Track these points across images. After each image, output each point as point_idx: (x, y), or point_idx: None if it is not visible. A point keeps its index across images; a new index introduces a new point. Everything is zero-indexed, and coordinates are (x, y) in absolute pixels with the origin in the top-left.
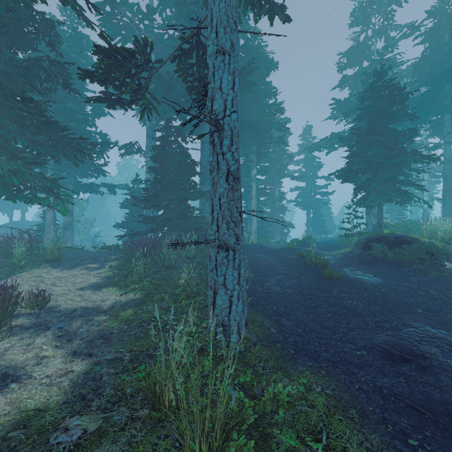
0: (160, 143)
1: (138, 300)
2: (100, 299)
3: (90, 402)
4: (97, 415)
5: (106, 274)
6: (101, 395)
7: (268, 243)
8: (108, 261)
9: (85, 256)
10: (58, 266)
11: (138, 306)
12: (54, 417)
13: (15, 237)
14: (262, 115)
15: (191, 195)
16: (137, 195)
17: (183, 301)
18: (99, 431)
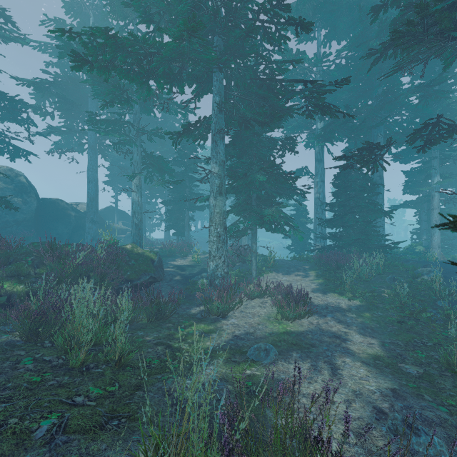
0: (342, 172)
1: (364, 306)
2: (335, 301)
3: (403, 360)
4: (415, 366)
5: (317, 281)
6: (406, 358)
7: (454, 259)
8: (307, 270)
9: (285, 264)
10: (278, 272)
11: (368, 310)
12: (390, 361)
13: (243, 249)
14: (449, 115)
15: (373, 215)
16: (302, 211)
17: (423, 314)
18: (426, 373)
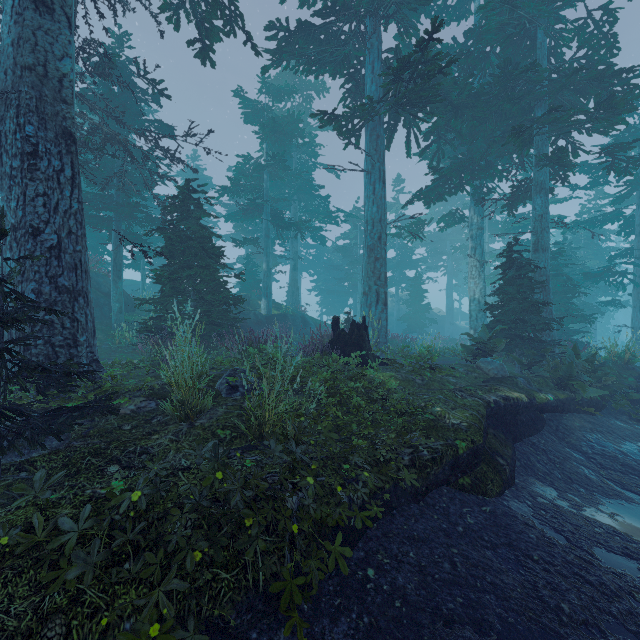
0: None
1: None
2: None
3: None
4: None
5: None
6: None
7: None
8: None
9: None
10: None
11: None
12: None
13: None
14: None
15: None
16: None
17: None
18: None
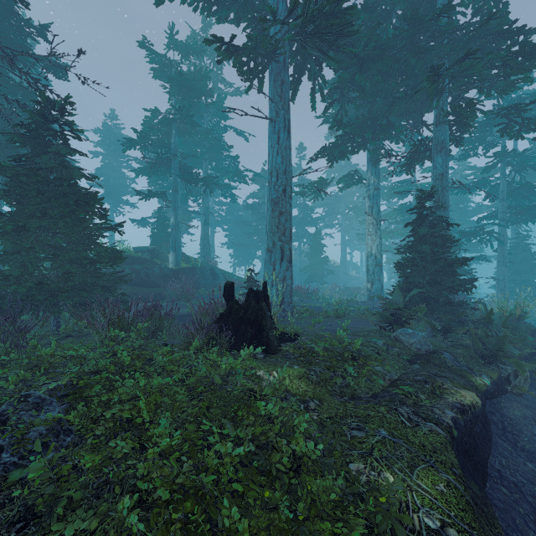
0: (511, 248)
1: None
2: None
3: None
4: None
5: None
6: None
7: None
8: None
9: None
10: None
11: None
12: None
13: None
14: None
15: (533, 276)
16: None
17: None
18: None
